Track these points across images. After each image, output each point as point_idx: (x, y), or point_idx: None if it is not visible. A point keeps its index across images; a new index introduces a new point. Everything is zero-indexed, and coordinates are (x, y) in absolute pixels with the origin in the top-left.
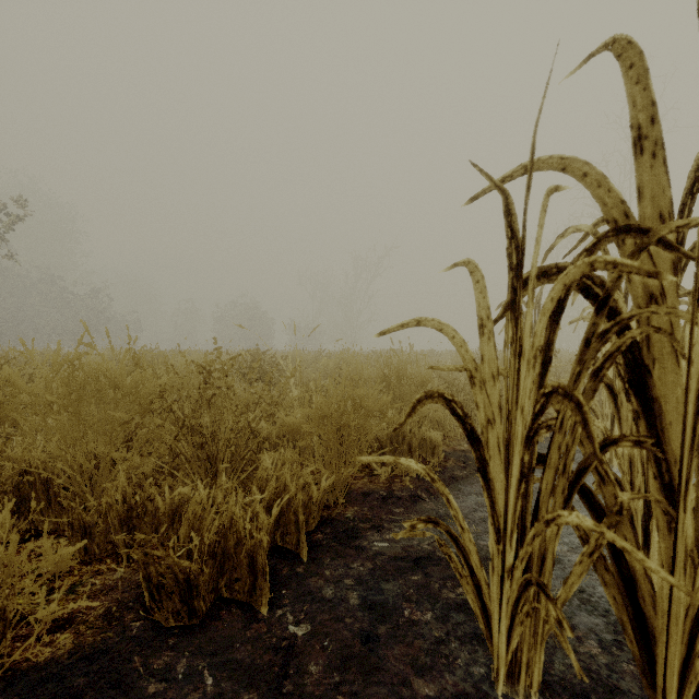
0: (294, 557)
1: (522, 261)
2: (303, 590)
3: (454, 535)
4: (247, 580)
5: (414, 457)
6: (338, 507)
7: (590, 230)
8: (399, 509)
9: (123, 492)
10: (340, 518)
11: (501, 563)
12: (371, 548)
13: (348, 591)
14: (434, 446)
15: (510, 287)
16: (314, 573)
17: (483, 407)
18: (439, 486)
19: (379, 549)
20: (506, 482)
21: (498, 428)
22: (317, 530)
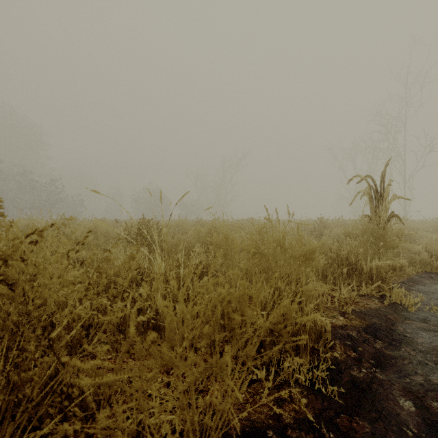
0: None
1: None
2: None
3: None
4: None
5: (302, 353)
6: None
7: None
8: None
9: None
10: None
11: None
12: None
13: None
14: (319, 331)
15: None
16: None
17: None
18: None
19: None
20: None
21: None
22: None
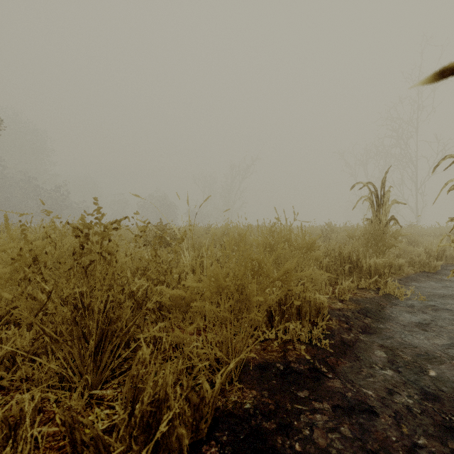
0: None
1: None
2: None
3: None
4: None
5: (303, 320)
6: (233, 391)
7: None
8: (303, 392)
9: None
10: (237, 411)
11: None
12: None
13: None
14: (318, 307)
15: None
16: None
17: None
18: None
19: None
20: None
21: None
22: (210, 437)
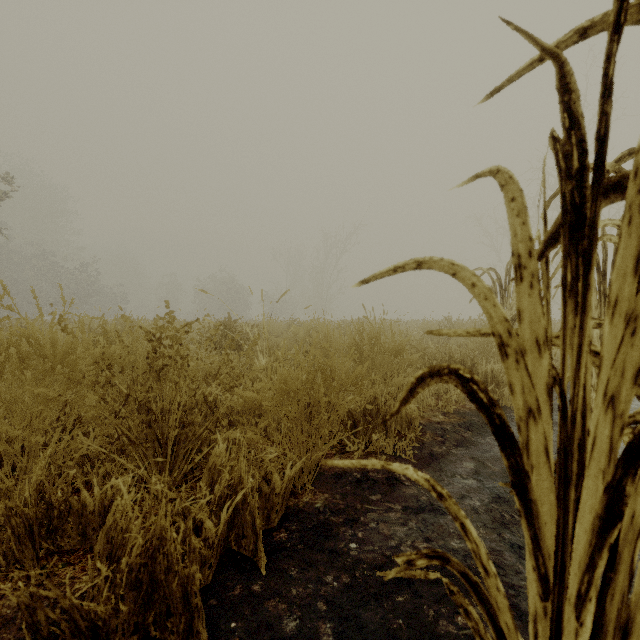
0: (250, 568)
1: (600, 155)
2: (258, 621)
3: (474, 580)
4: (181, 616)
5: (389, 431)
6: (305, 494)
7: (610, 167)
8: (375, 496)
9: (41, 486)
10: (308, 509)
11: (551, 631)
12: (345, 552)
13: (317, 622)
14: (409, 419)
15: (568, 206)
16: (273, 593)
17: (520, 392)
18: (450, 506)
19: (355, 554)
20: (560, 508)
21: (546, 424)
22: (280, 526)
